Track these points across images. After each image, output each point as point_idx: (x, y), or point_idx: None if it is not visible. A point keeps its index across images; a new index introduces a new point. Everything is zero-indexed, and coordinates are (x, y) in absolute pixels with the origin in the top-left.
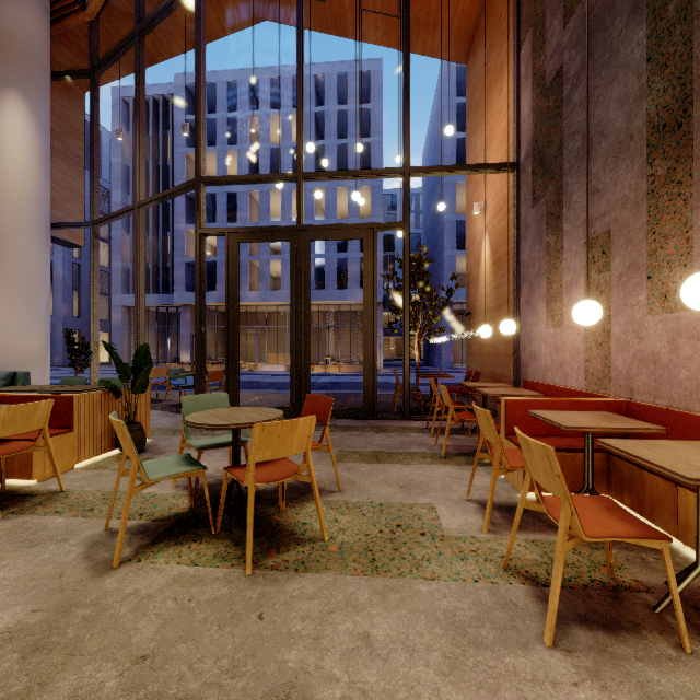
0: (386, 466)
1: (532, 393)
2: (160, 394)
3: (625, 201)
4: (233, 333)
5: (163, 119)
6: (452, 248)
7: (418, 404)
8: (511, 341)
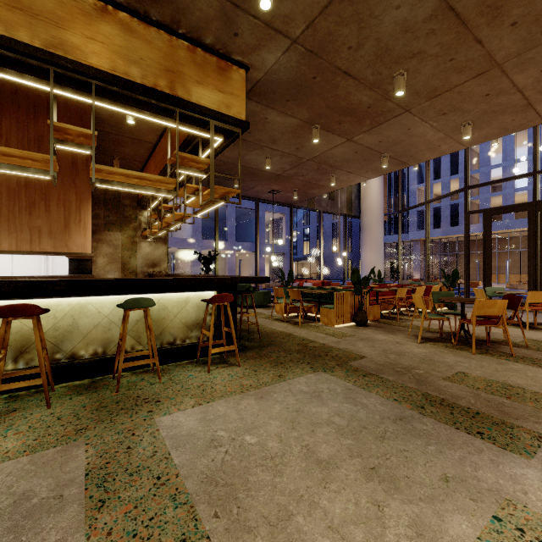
0: None
1: None
2: None
3: None
4: (488, 262)
5: None
6: None
7: None
8: None
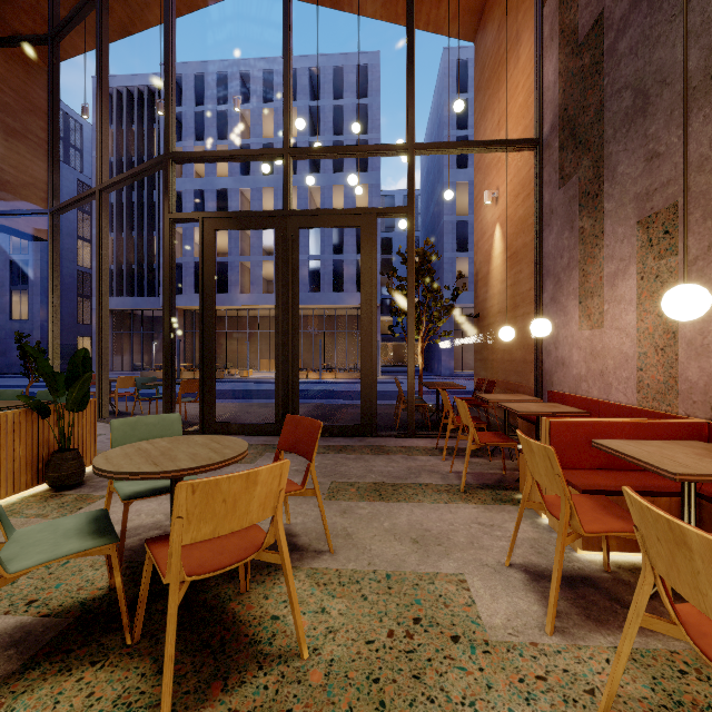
0: (392, 506)
1: (572, 409)
2: (132, 405)
3: (702, 163)
4: (208, 335)
5: (148, 112)
6: (452, 250)
7: (422, 416)
8: (531, 346)
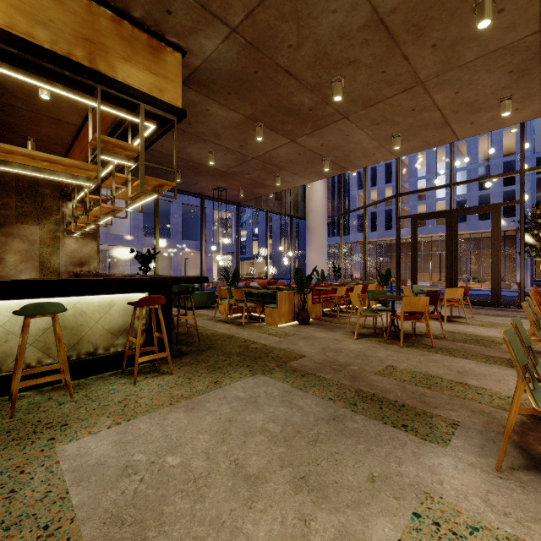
0: (497, 317)
1: None
2: None
3: None
4: (414, 262)
5: None
6: None
7: None
8: None
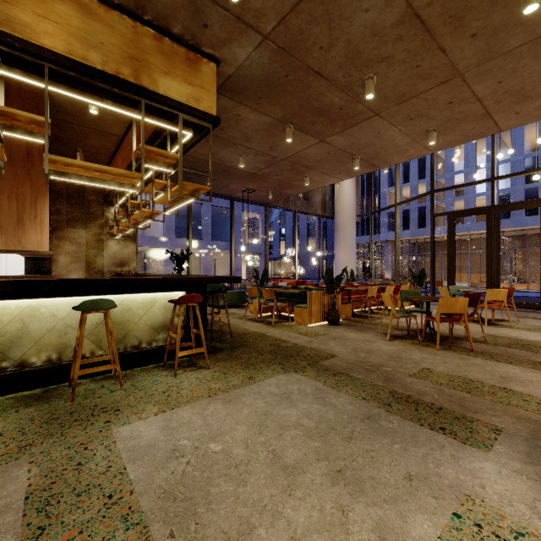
0: None
1: None
2: None
3: None
4: (451, 262)
5: None
6: None
7: None
8: None
